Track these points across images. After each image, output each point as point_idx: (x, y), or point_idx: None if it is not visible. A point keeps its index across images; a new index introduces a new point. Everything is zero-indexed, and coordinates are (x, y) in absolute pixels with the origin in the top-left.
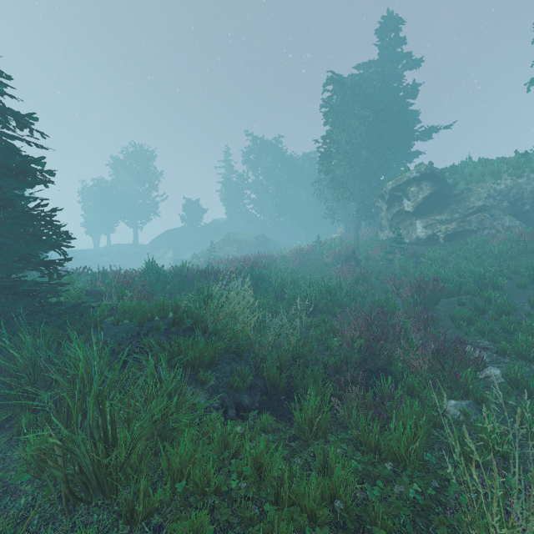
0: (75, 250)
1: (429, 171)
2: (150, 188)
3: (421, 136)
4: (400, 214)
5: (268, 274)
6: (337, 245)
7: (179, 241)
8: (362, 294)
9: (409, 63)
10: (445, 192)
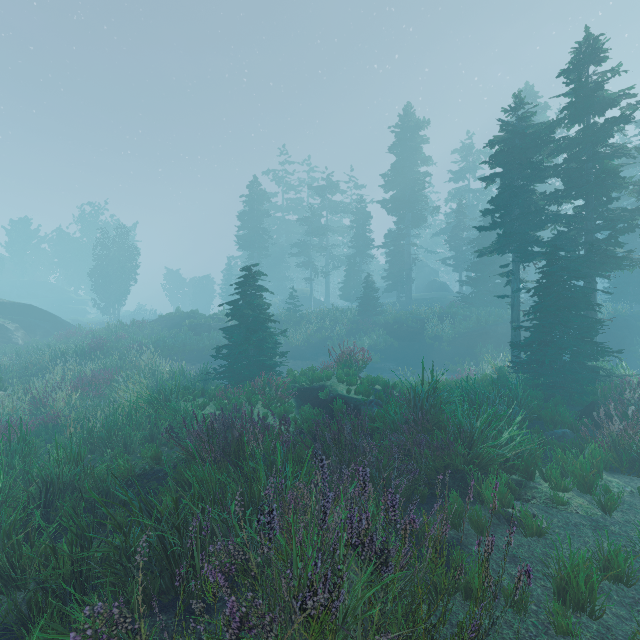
0: None
1: None
2: None
3: None
4: None
5: None
6: None
7: None
8: None
9: None
10: None
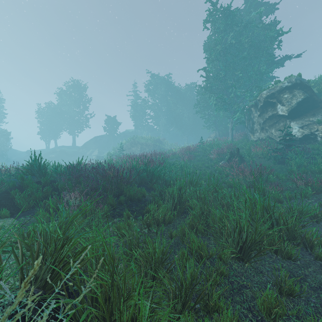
0: (32, 150)
1: (299, 81)
2: (83, 108)
3: (276, 64)
4: (273, 118)
5: (162, 170)
6: (218, 144)
7: (102, 144)
8: (278, 198)
9: (269, 7)
10: (314, 98)
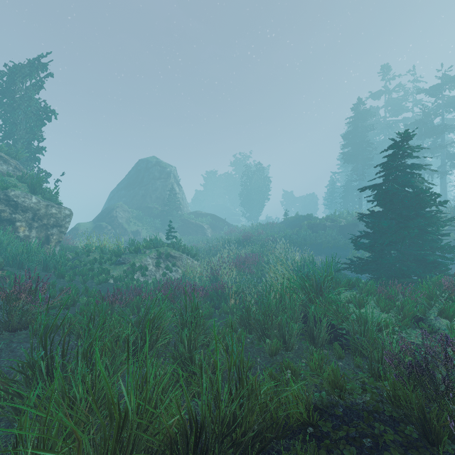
0: None
1: None
2: None
3: None
4: None
5: None
6: None
7: None
8: None
9: None
10: None
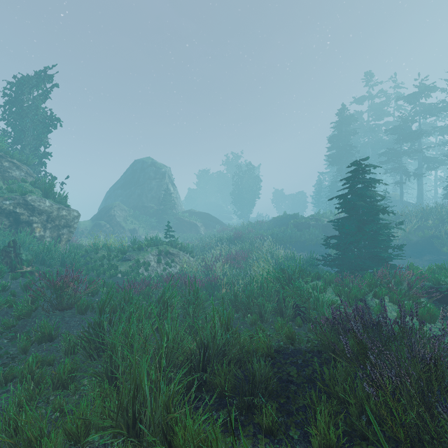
0: None
1: None
2: None
3: None
4: None
5: None
6: None
7: None
8: None
9: None
10: None
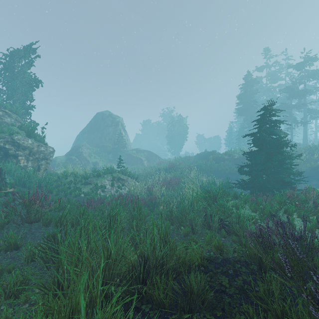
0: None
1: None
2: None
3: None
4: None
5: None
6: None
7: None
8: None
9: None
10: None
